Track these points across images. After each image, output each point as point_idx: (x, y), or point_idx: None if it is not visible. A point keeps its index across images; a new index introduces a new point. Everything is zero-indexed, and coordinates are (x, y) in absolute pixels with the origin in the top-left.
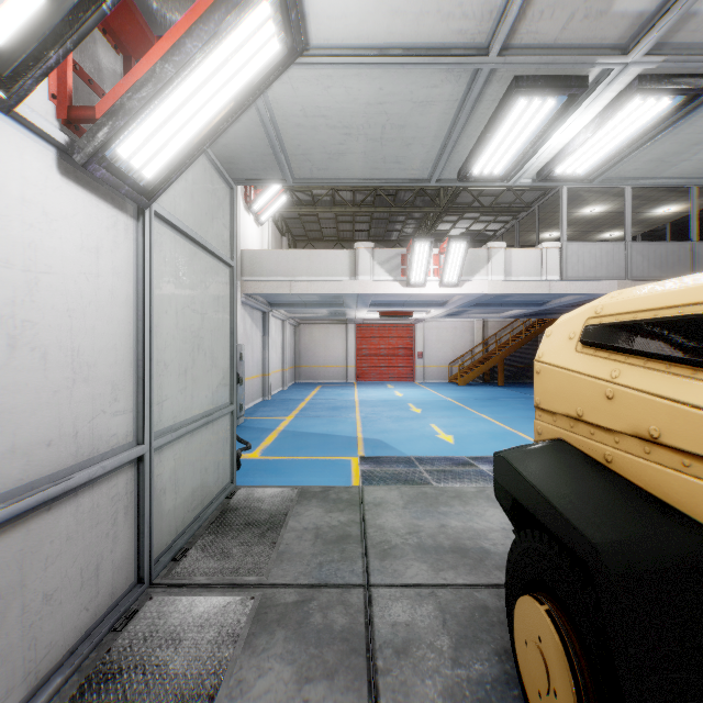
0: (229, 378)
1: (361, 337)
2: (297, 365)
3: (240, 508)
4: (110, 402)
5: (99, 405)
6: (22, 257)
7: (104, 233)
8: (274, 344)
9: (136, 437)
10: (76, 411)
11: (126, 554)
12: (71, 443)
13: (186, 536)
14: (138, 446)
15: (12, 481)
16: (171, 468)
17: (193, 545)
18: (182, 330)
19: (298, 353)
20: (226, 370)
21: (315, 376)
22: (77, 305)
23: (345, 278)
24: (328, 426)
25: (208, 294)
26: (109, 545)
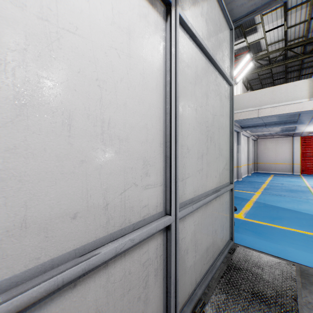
0: (229, 164)
1: (305, 145)
2: (255, 162)
3: (241, 268)
4: (141, 176)
5: (130, 178)
6: (36, 2)
7: (136, 19)
8: (242, 150)
9: (165, 208)
10: (106, 182)
11: (156, 310)
12: (101, 214)
13: (202, 286)
14: (166, 216)
15: (21, 262)
16: (192, 232)
17: (208, 299)
18: (200, 123)
19: (256, 155)
20: (227, 159)
21: (268, 169)
22: (107, 78)
23: (303, 100)
24: (292, 204)
25: (216, 101)
26: (140, 306)
